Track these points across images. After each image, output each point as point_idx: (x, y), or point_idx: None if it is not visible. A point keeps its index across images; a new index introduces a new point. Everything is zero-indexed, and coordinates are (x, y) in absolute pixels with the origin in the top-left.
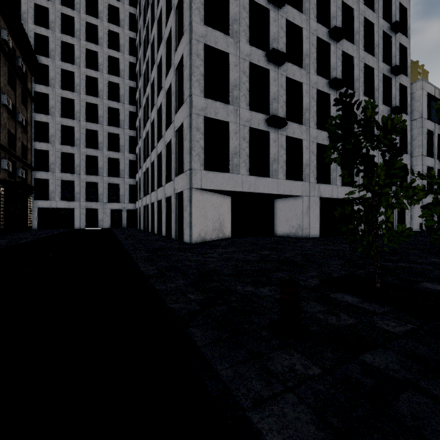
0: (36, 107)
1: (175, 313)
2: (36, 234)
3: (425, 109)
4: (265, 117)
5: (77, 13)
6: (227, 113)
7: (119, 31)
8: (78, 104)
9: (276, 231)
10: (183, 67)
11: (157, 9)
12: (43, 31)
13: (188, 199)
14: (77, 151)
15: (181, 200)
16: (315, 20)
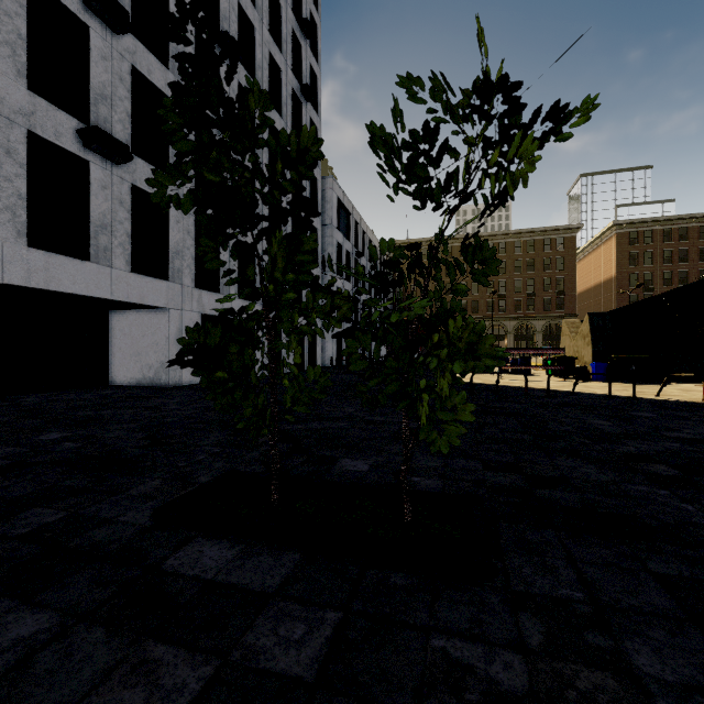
0: None
1: None
2: None
3: (336, 216)
4: (78, 125)
5: None
6: None
7: None
8: None
9: (114, 376)
10: None
11: None
12: None
13: None
14: None
15: None
16: None
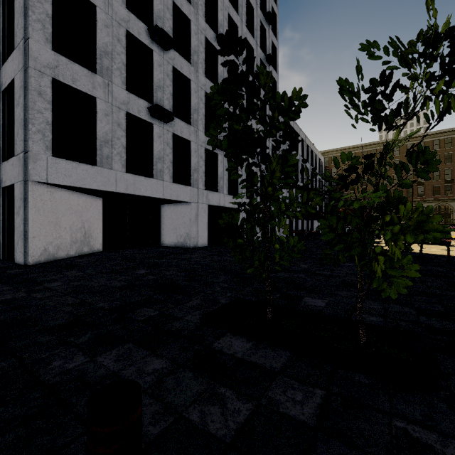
0: None
1: None
2: None
3: None
4: (148, 105)
5: None
6: (92, 85)
7: None
8: None
9: (163, 241)
10: None
11: None
12: None
13: (22, 197)
14: None
15: (13, 198)
16: (204, 19)
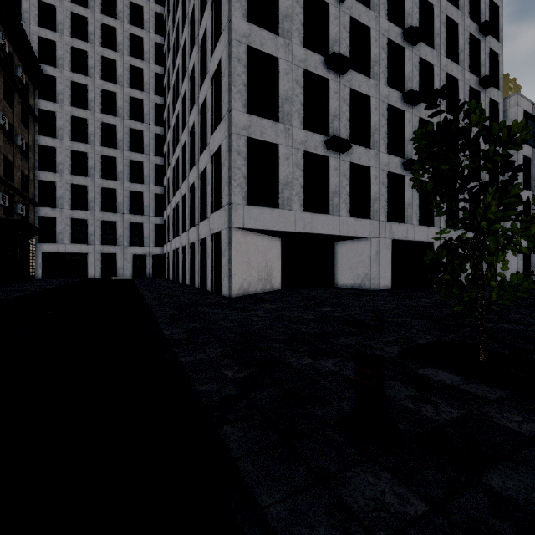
0: (40, 128)
1: (204, 400)
2: (39, 285)
3: None
4: (324, 138)
5: (91, 12)
6: (276, 133)
7: (143, 35)
8: (92, 124)
9: (337, 281)
10: (221, 75)
11: (188, 6)
12: (49, 34)
13: (227, 242)
14: (91, 183)
15: (218, 243)
16: (386, 18)
